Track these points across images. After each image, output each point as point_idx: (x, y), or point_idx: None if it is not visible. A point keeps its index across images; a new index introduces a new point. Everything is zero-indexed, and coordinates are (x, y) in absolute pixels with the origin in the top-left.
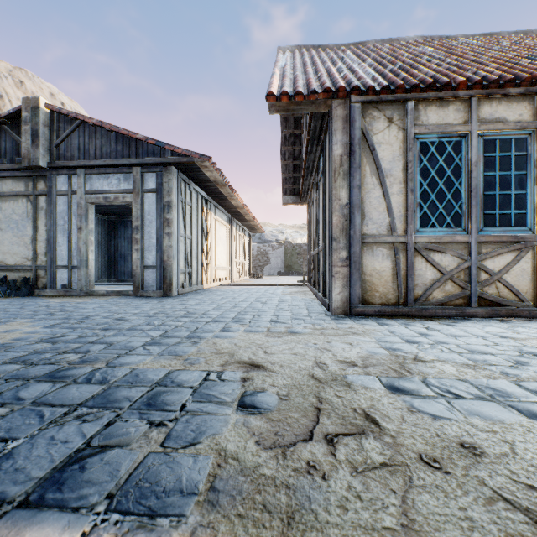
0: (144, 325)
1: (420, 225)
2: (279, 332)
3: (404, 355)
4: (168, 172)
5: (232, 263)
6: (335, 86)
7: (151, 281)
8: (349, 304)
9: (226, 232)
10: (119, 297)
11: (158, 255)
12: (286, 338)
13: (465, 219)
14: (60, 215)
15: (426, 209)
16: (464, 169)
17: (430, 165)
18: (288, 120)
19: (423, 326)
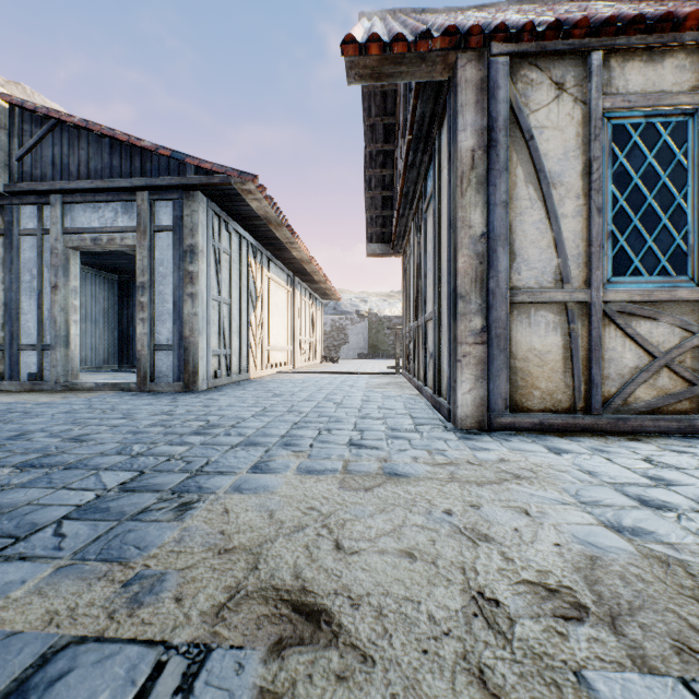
0: (110, 454)
1: (613, 271)
2: (367, 474)
3: (675, 556)
4: (191, 200)
5: (294, 341)
6: (461, 30)
7: (165, 368)
8: (487, 411)
9: (285, 296)
10: (114, 393)
11: (175, 328)
12: (382, 493)
13: (693, 260)
14: (25, 266)
15: (624, 243)
16: (691, 171)
17: (630, 166)
18: (375, 129)
19: (638, 457)
